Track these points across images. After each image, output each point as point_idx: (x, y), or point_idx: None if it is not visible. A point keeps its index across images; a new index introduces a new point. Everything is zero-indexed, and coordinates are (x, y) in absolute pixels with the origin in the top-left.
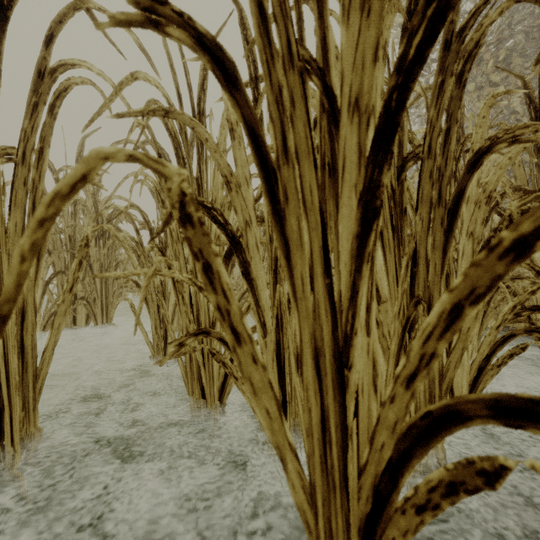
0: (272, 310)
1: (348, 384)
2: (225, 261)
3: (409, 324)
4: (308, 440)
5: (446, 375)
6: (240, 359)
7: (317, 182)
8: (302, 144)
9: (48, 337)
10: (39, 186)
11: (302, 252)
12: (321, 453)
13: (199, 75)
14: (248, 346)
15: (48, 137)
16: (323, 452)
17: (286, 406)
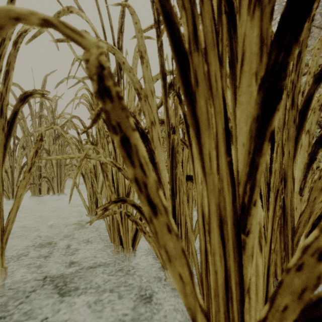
0: (169, 185)
1: (244, 247)
2: None
3: (278, 195)
4: (215, 299)
5: (297, 231)
6: (156, 230)
7: (220, 72)
8: (209, 36)
9: (12, 203)
10: (5, 97)
11: (209, 132)
12: (225, 310)
13: (118, 22)
14: (163, 217)
15: (12, 63)
16: (227, 309)
17: None
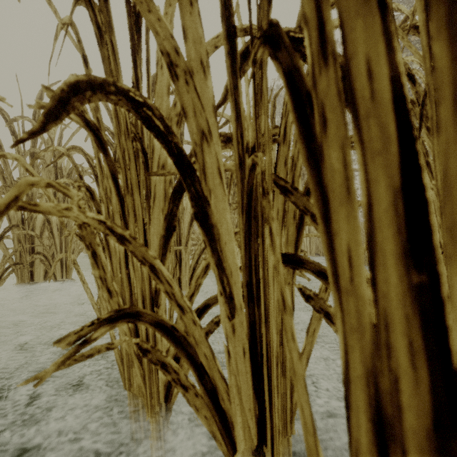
0: (242, 275)
1: None
2: (173, 200)
3: None
4: None
5: None
6: None
7: None
8: None
9: None
10: None
11: None
12: None
13: None
14: None
15: None
16: None
17: (264, 422)
